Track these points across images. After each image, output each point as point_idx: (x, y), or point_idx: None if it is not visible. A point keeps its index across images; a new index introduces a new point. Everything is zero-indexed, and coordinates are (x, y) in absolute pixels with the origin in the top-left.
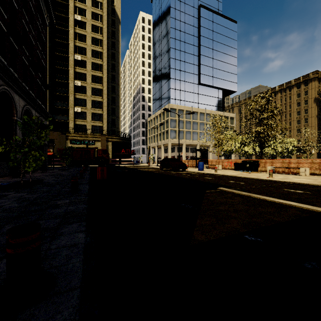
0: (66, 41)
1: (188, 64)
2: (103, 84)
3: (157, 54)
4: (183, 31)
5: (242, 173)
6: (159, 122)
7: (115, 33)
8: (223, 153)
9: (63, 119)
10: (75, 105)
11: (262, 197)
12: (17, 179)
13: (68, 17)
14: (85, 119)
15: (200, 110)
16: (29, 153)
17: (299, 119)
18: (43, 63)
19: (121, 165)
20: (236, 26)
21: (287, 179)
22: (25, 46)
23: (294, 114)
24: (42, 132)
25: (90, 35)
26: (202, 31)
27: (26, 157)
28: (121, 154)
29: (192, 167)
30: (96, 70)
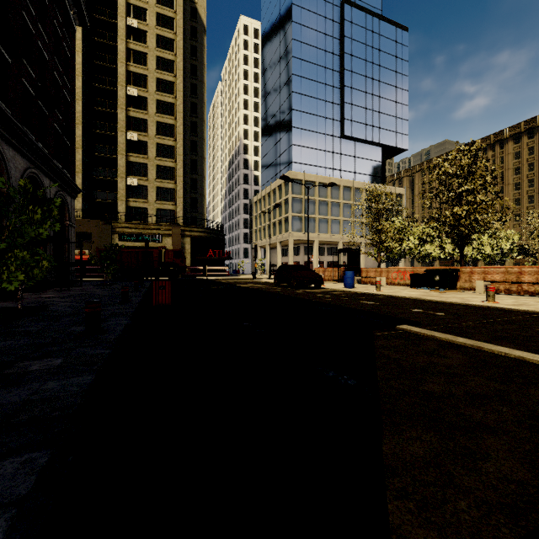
0: (113, 64)
1: (324, 103)
2: (176, 138)
3: (270, 87)
4: (315, 45)
5: (428, 292)
6: (273, 203)
7: (197, 51)
8: (387, 257)
9: (108, 198)
10: (129, 174)
11: (512, 352)
12: (2, 305)
13: (117, 23)
14: (145, 197)
15: (344, 182)
16: (10, 254)
17: (519, 197)
18: (67, 97)
19: (207, 277)
20: (406, 37)
21: (528, 306)
22: (29, 60)
23: (509, 188)
24: (37, 211)
25: (154, 53)
26: (348, 46)
27: (3, 261)
28: (207, 259)
29: (332, 282)
30: (163, 113)
